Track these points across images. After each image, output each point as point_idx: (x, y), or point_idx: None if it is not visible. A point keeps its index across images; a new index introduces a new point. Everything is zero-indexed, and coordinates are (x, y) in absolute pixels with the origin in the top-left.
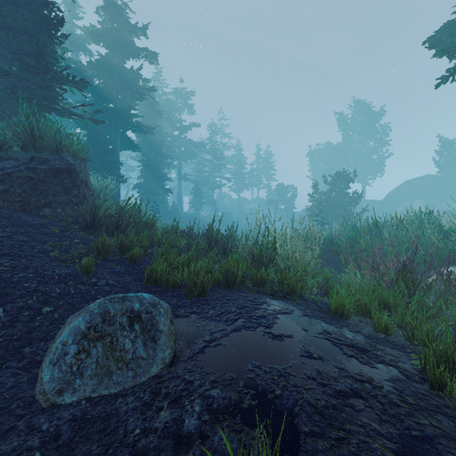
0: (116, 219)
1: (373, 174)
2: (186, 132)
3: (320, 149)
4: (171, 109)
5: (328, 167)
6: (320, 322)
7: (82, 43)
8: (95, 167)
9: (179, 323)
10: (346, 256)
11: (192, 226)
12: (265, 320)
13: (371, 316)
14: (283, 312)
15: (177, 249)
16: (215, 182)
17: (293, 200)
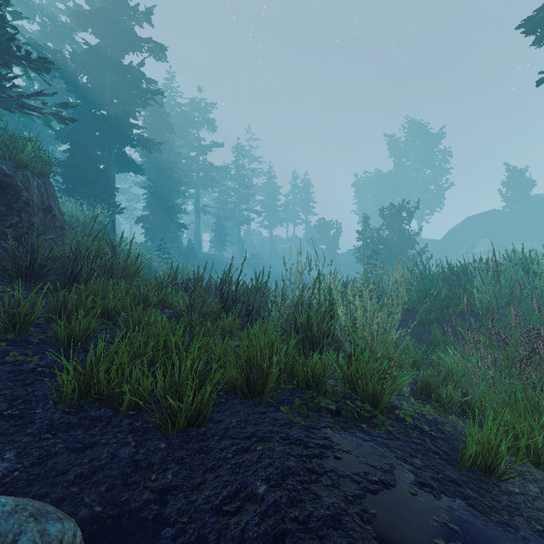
0: (71, 263)
1: (430, 209)
2: (205, 154)
3: (369, 178)
4: (186, 124)
5: (378, 200)
6: (463, 509)
7: (68, 33)
8: (79, 192)
9: (116, 543)
10: (424, 315)
11: (202, 274)
12: (343, 537)
13: (540, 463)
14: (374, 481)
15: (174, 310)
16: (242, 216)
17: (336, 239)
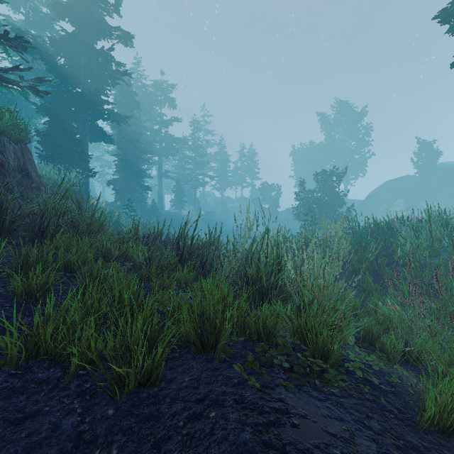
0: (38, 220)
1: (355, 174)
2: (167, 127)
3: (304, 149)
4: (151, 102)
5: (312, 167)
6: None
7: (48, 22)
8: (56, 158)
9: None
10: (357, 265)
11: (161, 229)
12: None
13: None
14: None
15: (135, 262)
16: (198, 180)
17: (277, 199)
